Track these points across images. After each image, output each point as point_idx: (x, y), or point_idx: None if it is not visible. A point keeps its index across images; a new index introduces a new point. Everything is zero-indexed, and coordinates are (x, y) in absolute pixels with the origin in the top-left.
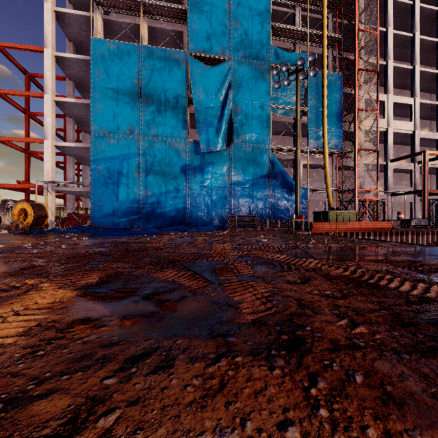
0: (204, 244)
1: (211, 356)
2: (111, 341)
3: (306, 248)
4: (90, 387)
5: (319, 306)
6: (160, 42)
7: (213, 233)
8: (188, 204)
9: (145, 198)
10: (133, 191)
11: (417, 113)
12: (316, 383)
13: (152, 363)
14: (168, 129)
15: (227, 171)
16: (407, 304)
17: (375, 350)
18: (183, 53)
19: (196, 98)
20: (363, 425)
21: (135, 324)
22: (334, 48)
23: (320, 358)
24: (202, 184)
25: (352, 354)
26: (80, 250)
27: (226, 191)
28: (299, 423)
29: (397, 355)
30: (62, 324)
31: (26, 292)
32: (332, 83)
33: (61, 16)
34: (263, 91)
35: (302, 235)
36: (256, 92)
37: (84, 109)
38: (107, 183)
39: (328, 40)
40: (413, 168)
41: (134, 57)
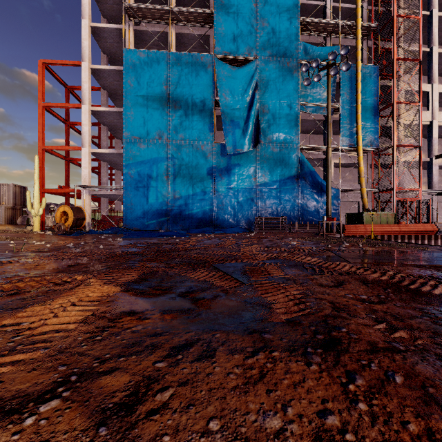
0: (232, 246)
1: (248, 349)
2: (156, 332)
3: (339, 251)
4: (145, 368)
5: (354, 310)
6: (187, 48)
7: (240, 235)
8: (215, 207)
9: (173, 201)
10: (161, 194)
11: None
12: (354, 380)
13: (195, 352)
14: (195, 133)
15: (254, 172)
16: None
17: (416, 354)
18: (210, 56)
19: (222, 101)
20: (403, 420)
21: (175, 318)
22: (369, 38)
23: (358, 358)
24: (228, 186)
25: (392, 356)
26: (116, 250)
27: (252, 193)
28: (338, 414)
29: (441, 360)
30: (112, 315)
31: (77, 286)
32: (367, 75)
33: (96, 30)
34: (291, 89)
35: (333, 238)
36: (284, 91)
37: (117, 116)
38: (137, 186)
39: (363, 30)
40: None
41: (163, 64)
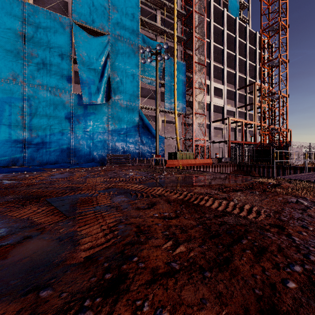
0: (80, 179)
1: None
2: None
3: (159, 179)
4: None
5: (154, 230)
6: (46, 5)
7: (93, 169)
8: (72, 145)
9: (29, 139)
10: (16, 132)
11: (225, 95)
12: None
13: None
14: (53, 81)
15: (106, 120)
16: (215, 218)
17: (186, 272)
18: (68, 19)
19: (79, 59)
20: None
21: None
22: (181, 45)
23: (134, 299)
24: (85, 129)
25: (166, 283)
26: None
27: (105, 136)
28: None
29: (202, 274)
30: None
31: None
32: (180, 67)
33: None
34: (134, 64)
35: (158, 169)
36: (129, 64)
37: None
38: None
39: (177, 39)
40: (223, 127)
41: (17, 11)
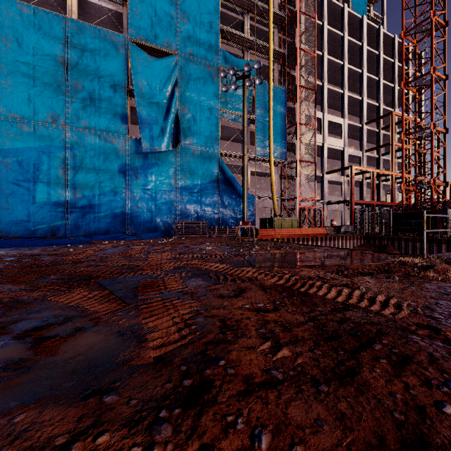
0: (140, 254)
1: (59, 440)
2: None
3: (248, 256)
4: None
5: (245, 326)
6: (94, 20)
7: (156, 241)
8: (128, 209)
9: (73, 201)
10: (56, 192)
11: (346, 133)
12: None
13: None
14: (103, 122)
15: (174, 174)
16: (332, 312)
17: (293, 383)
18: (122, 37)
19: (137, 91)
20: None
21: None
22: (279, 63)
23: (224, 413)
24: (145, 187)
25: (266, 396)
26: None
27: (172, 196)
28: None
29: (316, 388)
30: None
31: None
32: (278, 95)
33: None
34: (211, 93)
35: (247, 242)
36: (205, 94)
37: None
38: (18, 180)
39: (274, 54)
40: (343, 180)
41: (58, 30)
